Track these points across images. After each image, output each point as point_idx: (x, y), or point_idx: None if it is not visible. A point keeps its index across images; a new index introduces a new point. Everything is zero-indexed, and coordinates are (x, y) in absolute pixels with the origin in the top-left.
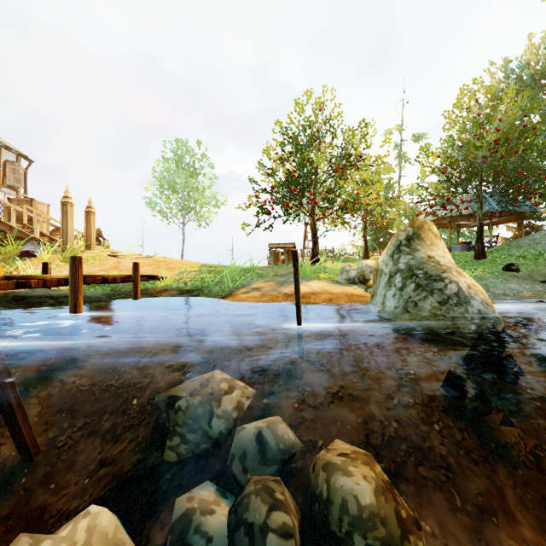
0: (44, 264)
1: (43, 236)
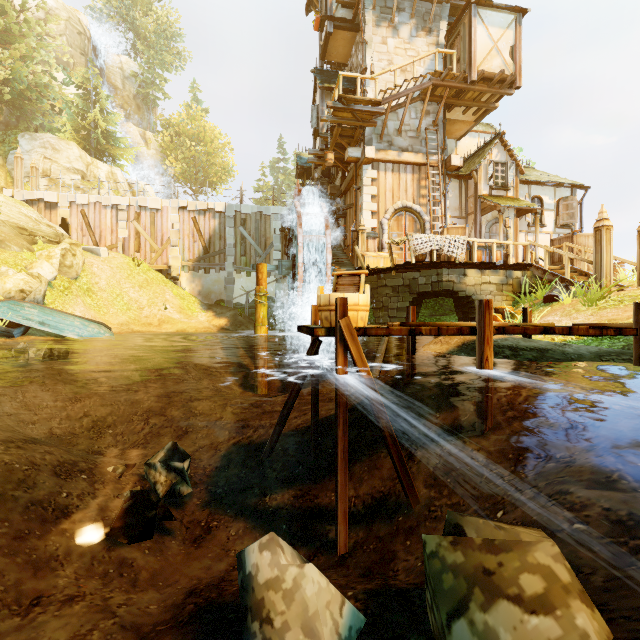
0: (523, 309)
1: (582, 275)
